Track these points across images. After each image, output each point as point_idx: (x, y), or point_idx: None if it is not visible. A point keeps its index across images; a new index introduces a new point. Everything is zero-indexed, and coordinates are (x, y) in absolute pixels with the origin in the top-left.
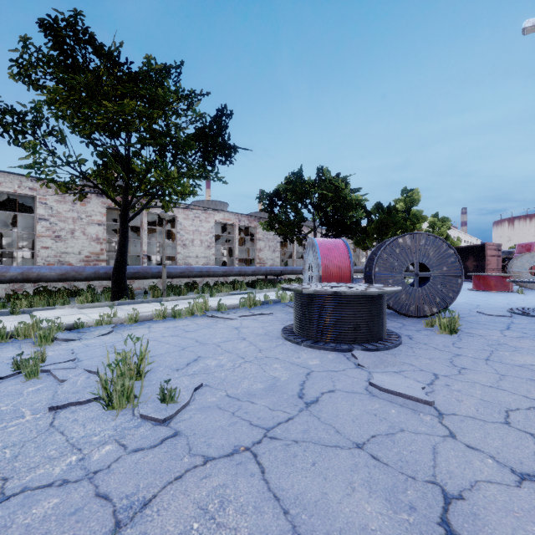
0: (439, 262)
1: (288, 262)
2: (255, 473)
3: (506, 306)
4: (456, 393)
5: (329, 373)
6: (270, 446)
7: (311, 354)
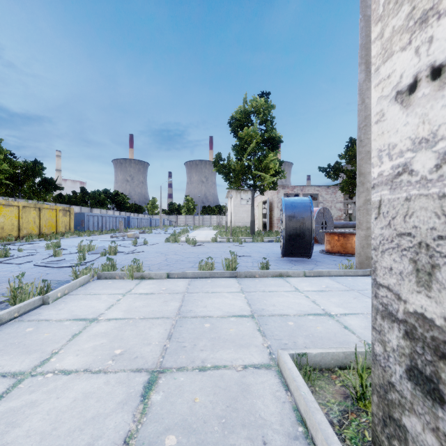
0: None
1: None
2: None
3: None
4: None
5: None
6: None
7: None
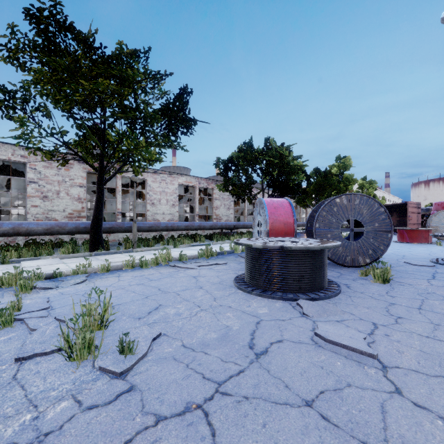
0: (371, 219)
1: (240, 217)
2: (205, 436)
3: (429, 256)
4: (396, 343)
5: (277, 322)
6: (221, 404)
7: (260, 303)
